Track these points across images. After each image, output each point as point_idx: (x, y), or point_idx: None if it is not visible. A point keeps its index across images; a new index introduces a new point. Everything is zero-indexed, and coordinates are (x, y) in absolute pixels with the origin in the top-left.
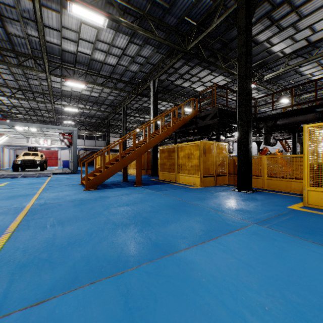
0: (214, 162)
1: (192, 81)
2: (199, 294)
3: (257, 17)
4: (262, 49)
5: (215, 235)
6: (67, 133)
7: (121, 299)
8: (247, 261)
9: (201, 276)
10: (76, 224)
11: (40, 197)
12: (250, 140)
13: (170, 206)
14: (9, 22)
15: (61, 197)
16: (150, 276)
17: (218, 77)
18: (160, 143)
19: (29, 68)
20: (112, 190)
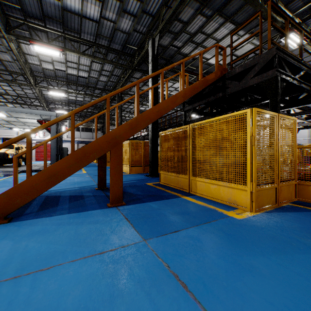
0: (274, 157)
1: (205, 46)
2: None
3: None
4: None
5: None
6: (48, 121)
7: None
8: None
9: None
10: None
11: None
12: None
13: None
14: None
15: None
16: None
17: (243, 38)
18: None
19: None
20: (40, 224)
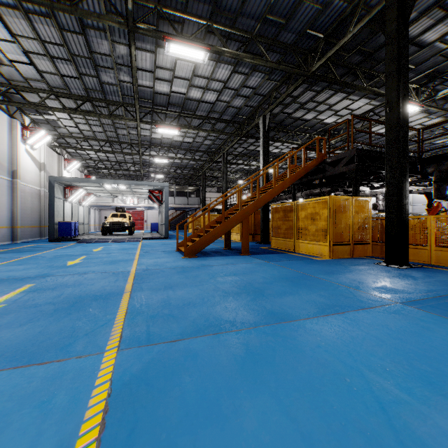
0: (349, 225)
1: (318, 110)
2: (316, 352)
3: (420, 10)
4: (432, 52)
5: (342, 310)
6: (157, 190)
7: (242, 346)
8: (376, 335)
9: (320, 340)
10: (185, 290)
11: (140, 263)
12: (405, 193)
13: (287, 278)
14: (103, 71)
15: (161, 264)
16: (268, 335)
17: (358, 101)
18: (272, 199)
19: (120, 117)
20: (214, 258)
